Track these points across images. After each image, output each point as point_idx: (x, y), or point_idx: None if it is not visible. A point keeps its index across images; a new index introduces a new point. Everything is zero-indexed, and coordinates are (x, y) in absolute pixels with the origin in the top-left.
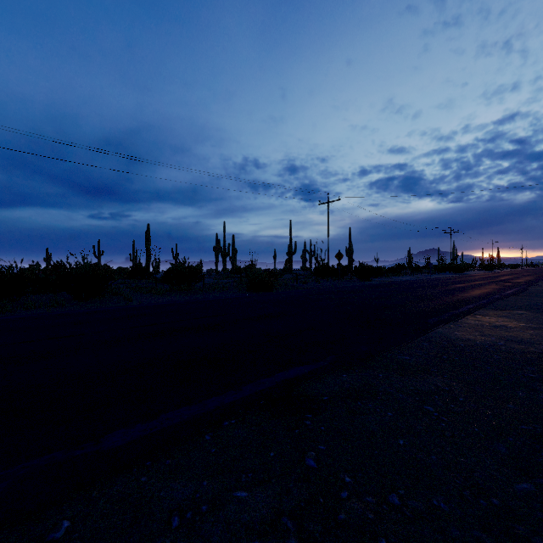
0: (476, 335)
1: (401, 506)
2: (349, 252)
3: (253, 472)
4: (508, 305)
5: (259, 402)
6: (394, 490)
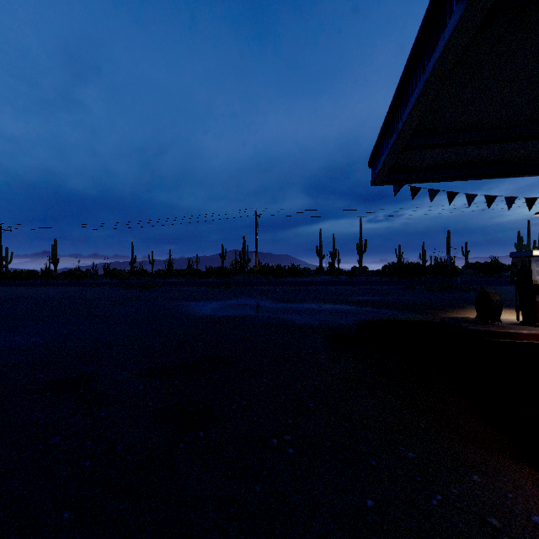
0: None
1: None
2: None
3: None
4: None
5: None
6: None
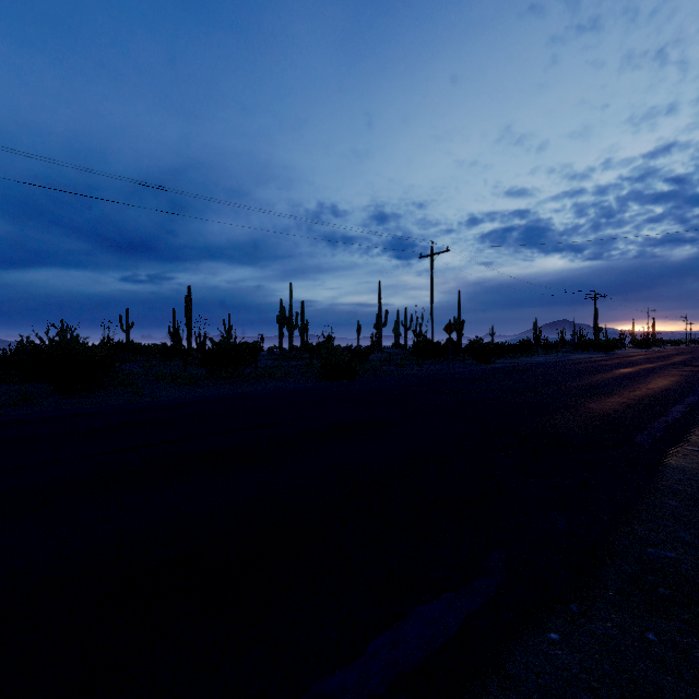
0: None
1: None
2: (458, 324)
3: None
4: None
5: None
6: None
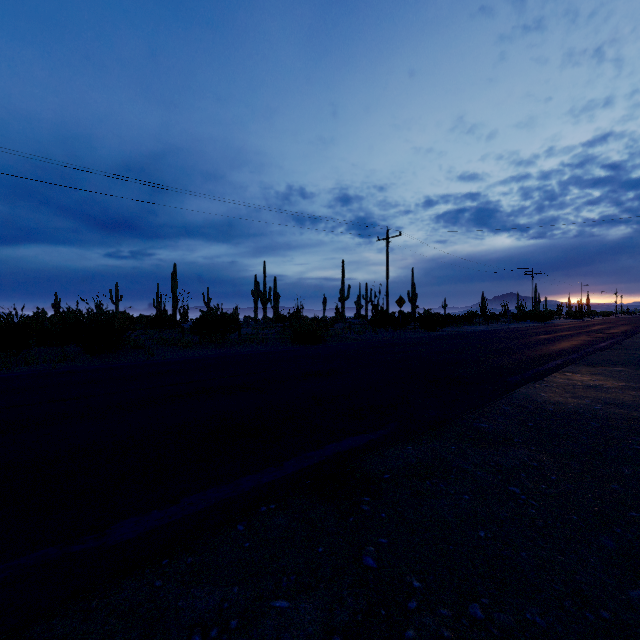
0: (567, 397)
1: (486, 621)
2: (412, 297)
3: (296, 573)
4: (603, 361)
5: (304, 482)
6: (476, 599)
